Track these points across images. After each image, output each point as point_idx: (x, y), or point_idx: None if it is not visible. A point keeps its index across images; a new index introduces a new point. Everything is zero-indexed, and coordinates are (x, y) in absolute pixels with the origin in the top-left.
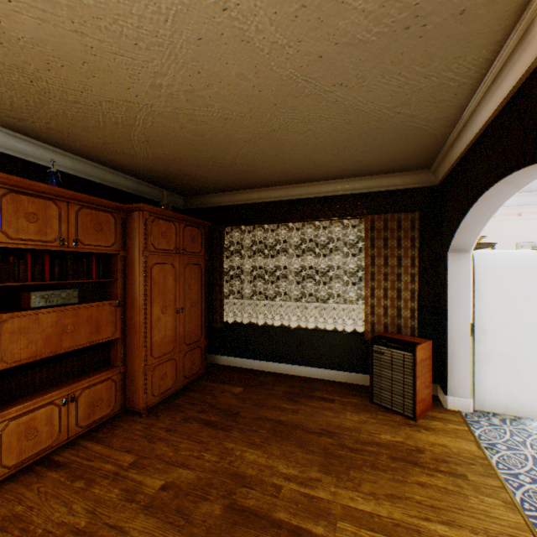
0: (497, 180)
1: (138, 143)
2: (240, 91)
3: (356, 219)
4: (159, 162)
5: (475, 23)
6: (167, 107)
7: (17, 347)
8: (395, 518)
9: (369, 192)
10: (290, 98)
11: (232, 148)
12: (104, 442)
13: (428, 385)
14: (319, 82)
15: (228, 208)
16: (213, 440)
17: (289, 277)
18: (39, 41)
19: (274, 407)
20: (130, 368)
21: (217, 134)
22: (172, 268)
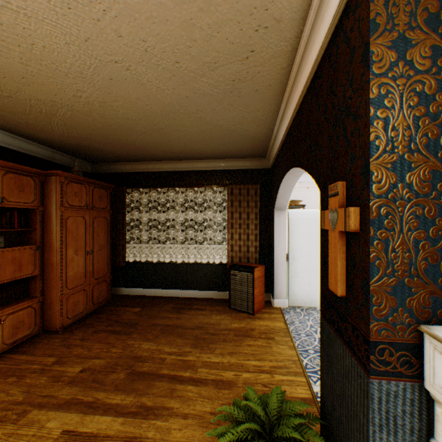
0: (286, 172)
1: (56, 126)
2: (138, 106)
3: (222, 187)
4: (73, 139)
5: (264, 95)
6: (84, 108)
7: None
8: (231, 362)
9: (230, 169)
10: (171, 113)
11: (132, 135)
12: (28, 353)
13: (263, 293)
14: (188, 108)
15: (129, 174)
16: (118, 341)
17: (177, 226)
18: None
19: (164, 317)
20: (48, 298)
21: (122, 126)
22: (83, 220)
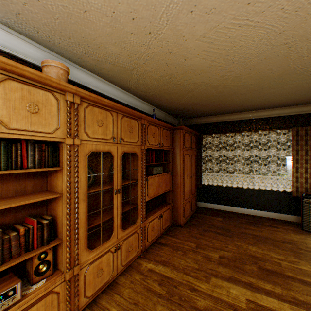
0: None
1: (185, 98)
2: (262, 75)
3: (284, 129)
4: (186, 105)
5: None
6: (218, 83)
7: (150, 191)
8: None
9: (293, 114)
10: (285, 75)
11: (230, 97)
12: (174, 237)
13: None
14: (307, 68)
15: (203, 125)
16: (227, 240)
17: (240, 161)
18: (192, 65)
19: (246, 228)
20: (175, 204)
21: (230, 92)
22: (188, 157)
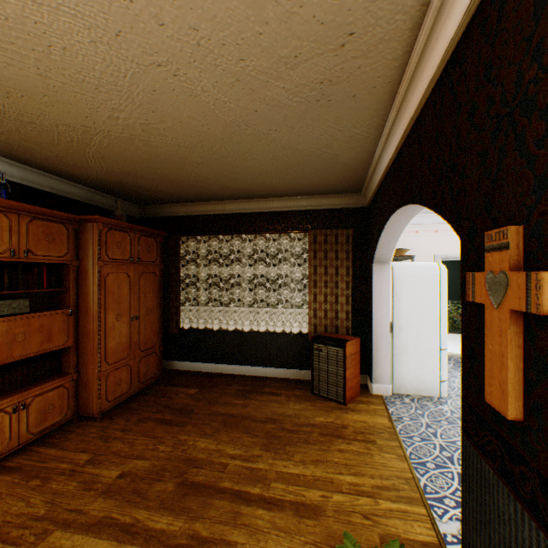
0: (393, 212)
1: (92, 159)
2: (191, 128)
3: (302, 233)
4: (114, 175)
5: (364, 103)
6: (124, 134)
7: None
8: (317, 475)
9: (313, 209)
10: (235, 136)
11: (186, 168)
12: (58, 446)
13: (357, 375)
14: (257, 127)
15: (184, 218)
16: (168, 435)
17: (243, 284)
18: (2, 77)
19: (227, 403)
20: (83, 375)
21: (172, 156)
22: (127, 277)
